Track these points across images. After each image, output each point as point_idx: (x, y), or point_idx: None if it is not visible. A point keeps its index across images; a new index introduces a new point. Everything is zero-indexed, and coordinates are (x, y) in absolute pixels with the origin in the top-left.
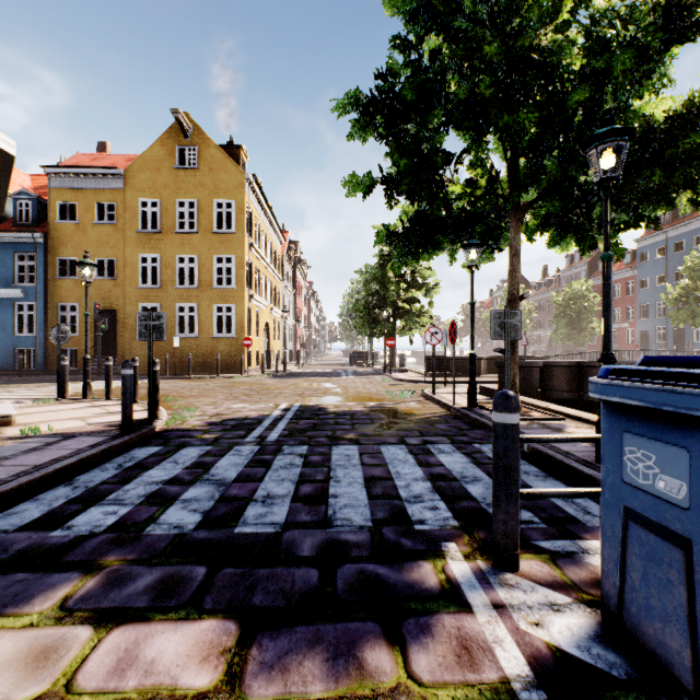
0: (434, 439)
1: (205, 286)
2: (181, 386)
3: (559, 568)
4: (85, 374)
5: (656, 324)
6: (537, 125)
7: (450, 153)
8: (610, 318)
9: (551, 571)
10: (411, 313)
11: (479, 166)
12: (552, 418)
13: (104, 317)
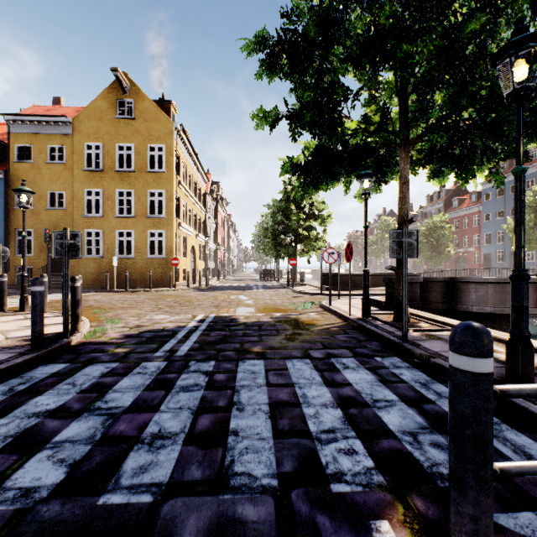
0: (337, 351)
1: (140, 215)
2: (116, 299)
3: None
4: (22, 289)
5: (497, 248)
6: (435, 52)
7: (348, 88)
8: (524, 234)
9: None
10: (309, 238)
11: (373, 104)
12: (441, 329)
13: None
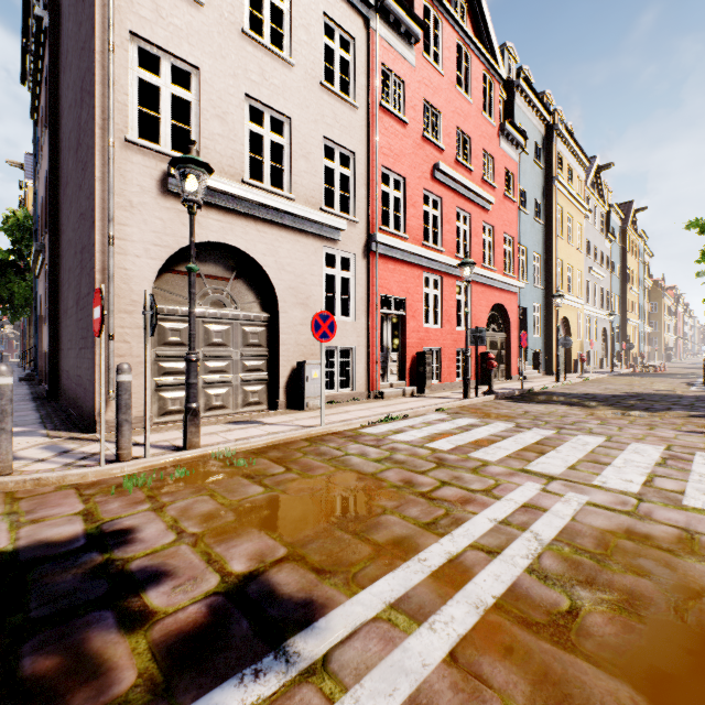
0: None
1: None
2: None
3: None
4: None
5: None
6: None
7: None
8: None
9: None
10: None
11: None
12: None
13: None
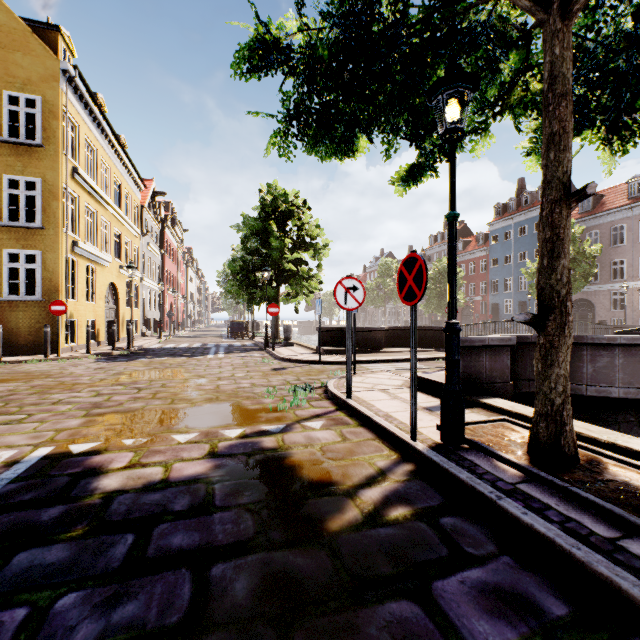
0: None
1: None
2: None
3: None
4: None
5: (505, 297)
6: None
7: None
8: None
9: None
10: (298, 276)
11: None
12: None
13: None
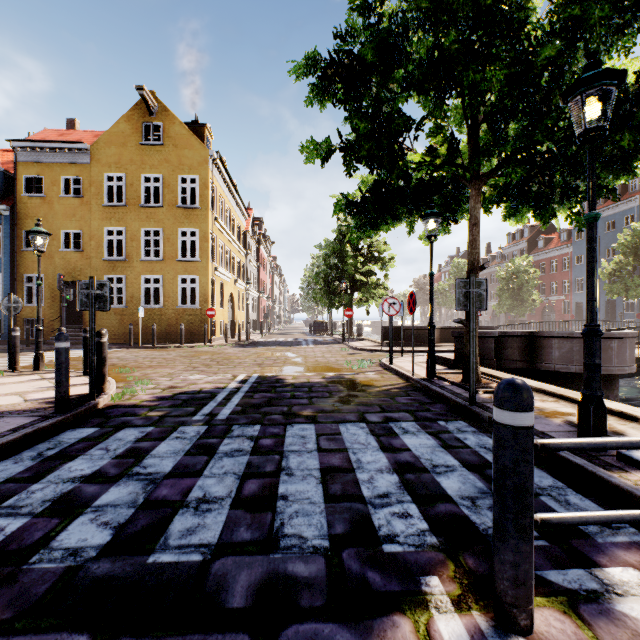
0: (396, 415)
1: (169, 258)
2: (142, 356)
3: (587, 624)
4: (37, 345)
5: None
6: (505, 82)
7: (410, 118)
8: (596, 286)
9: (578, 632)
10: (368, 285)
11: (439, 134)
12: None
13: (70, 288)
